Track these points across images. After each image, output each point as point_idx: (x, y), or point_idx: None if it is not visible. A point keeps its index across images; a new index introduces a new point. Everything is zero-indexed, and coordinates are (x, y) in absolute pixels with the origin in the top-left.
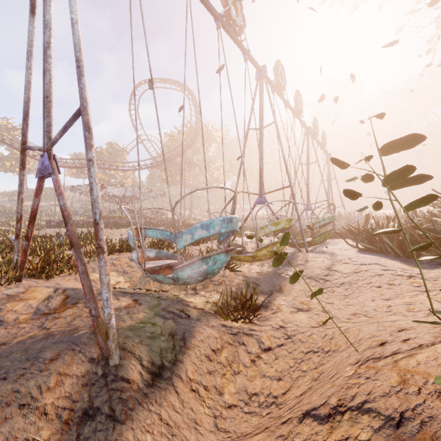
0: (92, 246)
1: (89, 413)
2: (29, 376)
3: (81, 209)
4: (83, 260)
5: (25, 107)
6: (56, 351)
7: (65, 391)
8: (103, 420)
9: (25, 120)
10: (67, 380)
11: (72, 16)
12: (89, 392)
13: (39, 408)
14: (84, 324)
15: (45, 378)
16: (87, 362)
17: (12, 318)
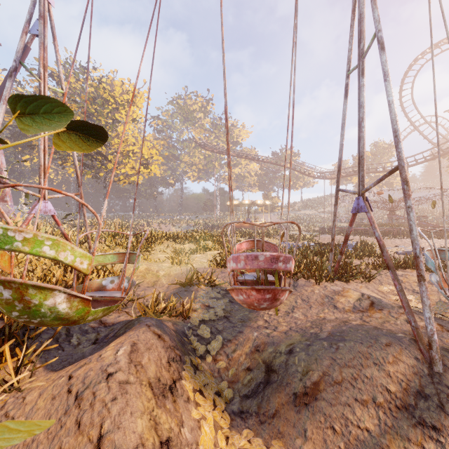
0: (369, 257)
1: (421, 394)
2: (375, 348)
3: (344, 215)
4: (398, 280)
5: (339, 162)
6: (387, 341)
7: (400, 369)
8: (434, 406)
9: (338, 171)
10: (400, 363)
11: (388, 99)
12: (419, 380)
13: (385, 370)
14: (394, 329)
15: (385, 355)
16: (412, 358)
17: (341, 307)
